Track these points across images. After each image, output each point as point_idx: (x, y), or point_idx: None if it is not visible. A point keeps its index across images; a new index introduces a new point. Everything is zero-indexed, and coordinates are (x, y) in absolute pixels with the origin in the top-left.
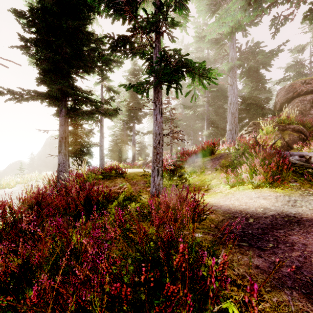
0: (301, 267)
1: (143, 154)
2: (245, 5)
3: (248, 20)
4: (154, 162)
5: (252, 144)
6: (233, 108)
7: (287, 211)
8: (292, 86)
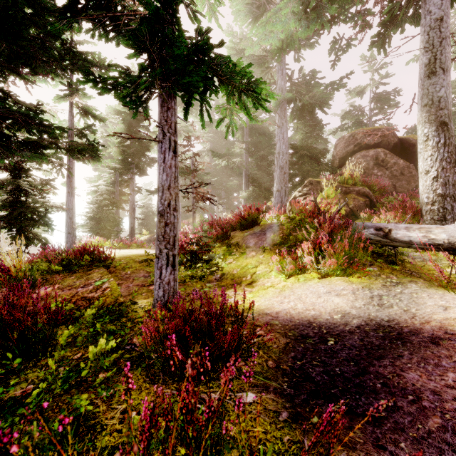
0: None
1: (150, 225)
2: (300, 12)
3: (304, 35)
4: (161, 241)
5: (310, 210)
6: (282, 160)
7: (375, 315)
8: (352, 136)
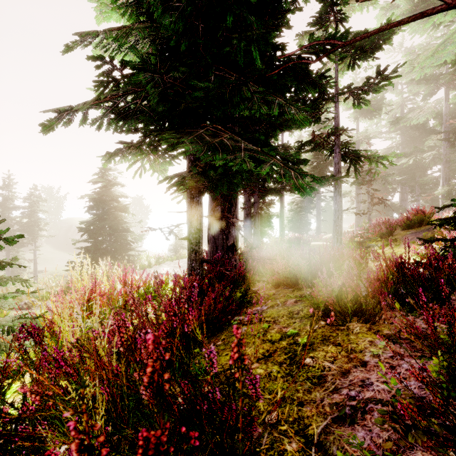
0: None
1: None
2: None
3: None
4: (334, 232)
5: None
6: None
7: None
8: None
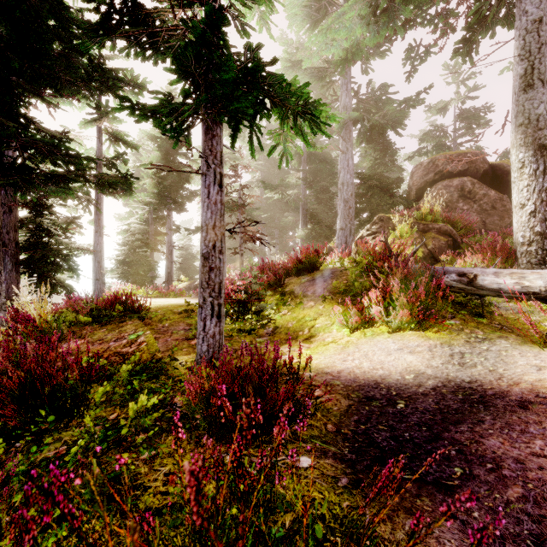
0: (542, 537)
1: (189, 270)
2: (368, 15)
3: (373, 43)
4: (204, 288)
5: (380, 252)
6: (347, 192)
7: (455, 376)
8: (432, 163)
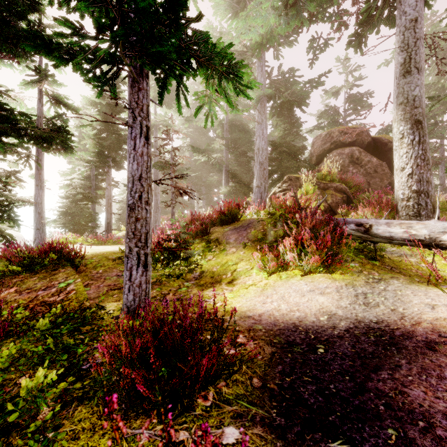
0: None
1: None
2: (280, 7)
3: (284, 31)
4: (130, 238)
5: (290, 206)
6: (262, 156)
7: (363, 316)
8: (329, 135)
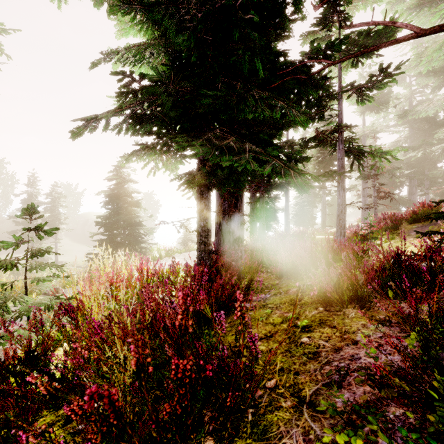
0: None
1: None
2: None
3: None
4: (337, 226)
5: None
6: None
7: None
8: None
